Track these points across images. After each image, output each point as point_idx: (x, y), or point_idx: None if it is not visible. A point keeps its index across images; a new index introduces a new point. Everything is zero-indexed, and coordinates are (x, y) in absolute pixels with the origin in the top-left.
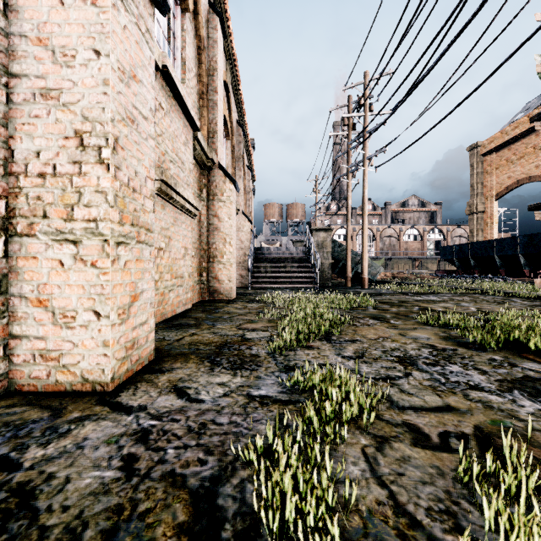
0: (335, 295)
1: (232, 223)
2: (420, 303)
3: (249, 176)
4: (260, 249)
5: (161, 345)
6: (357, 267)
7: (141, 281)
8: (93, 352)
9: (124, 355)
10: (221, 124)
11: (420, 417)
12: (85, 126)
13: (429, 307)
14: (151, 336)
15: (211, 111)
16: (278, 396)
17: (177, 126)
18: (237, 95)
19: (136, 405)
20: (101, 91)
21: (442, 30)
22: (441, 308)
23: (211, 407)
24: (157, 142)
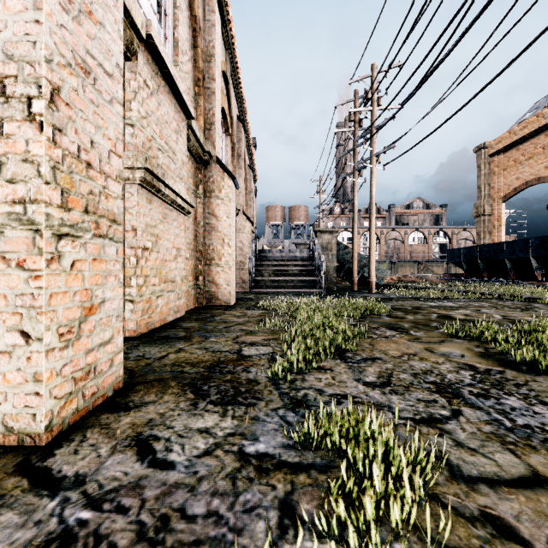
0: (342, 300)
1: (230, 222)
2: (437, 310)
3: (251, 175)
4: (262, 252)
5: (138, 365)
6: (363, 270)
7: (102, 287)
8: (19, 389)
9: (71, 390)
10: (219, 115)
11: (503, 500)
12: (8, 67)
13: (448, 314)
14: (119, 359)
15: (208, 100)
16: (283, 454)
17: (167, 110)
18: (237, 88)
19: (71, 474)
20: (31, 18)
21: (463, 7)
22: (462, 316)
23: (183, 478)
24: (141, 125)
